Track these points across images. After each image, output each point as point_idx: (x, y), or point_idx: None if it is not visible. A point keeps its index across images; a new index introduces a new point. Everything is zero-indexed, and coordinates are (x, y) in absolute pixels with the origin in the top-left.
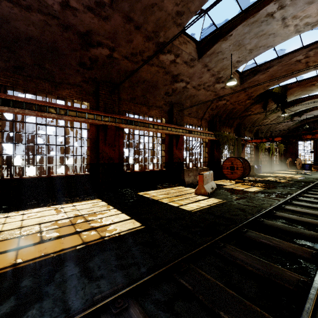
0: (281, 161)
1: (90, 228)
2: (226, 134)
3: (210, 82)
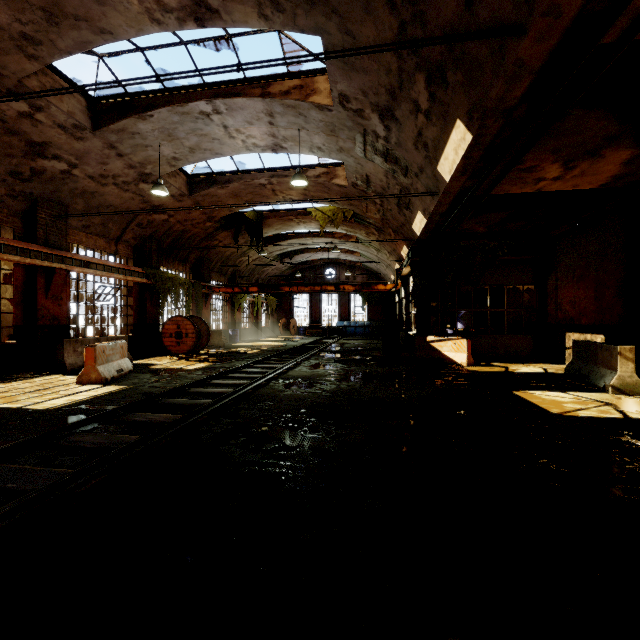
0: (274, 323)
1: None
2: (171, 275)
3: (129, 176)
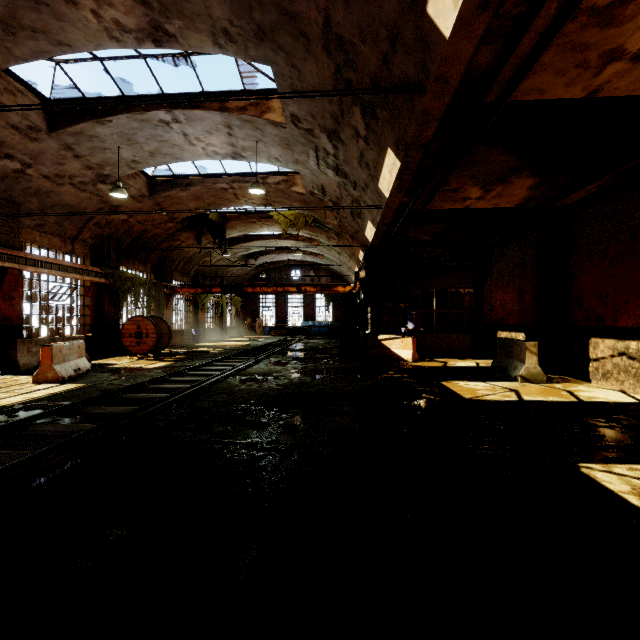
0: (240, 323)
1: None
2: (131, 275)
3: (86, 177)
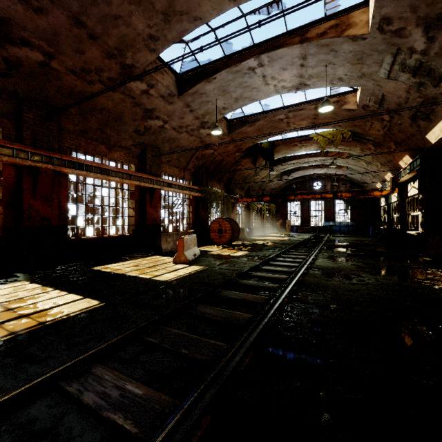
0: (273, 223)
1: (18, 317)
2: (214, 191)
3: (194, 125)
